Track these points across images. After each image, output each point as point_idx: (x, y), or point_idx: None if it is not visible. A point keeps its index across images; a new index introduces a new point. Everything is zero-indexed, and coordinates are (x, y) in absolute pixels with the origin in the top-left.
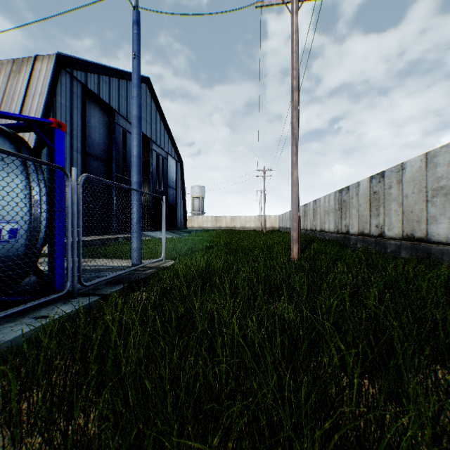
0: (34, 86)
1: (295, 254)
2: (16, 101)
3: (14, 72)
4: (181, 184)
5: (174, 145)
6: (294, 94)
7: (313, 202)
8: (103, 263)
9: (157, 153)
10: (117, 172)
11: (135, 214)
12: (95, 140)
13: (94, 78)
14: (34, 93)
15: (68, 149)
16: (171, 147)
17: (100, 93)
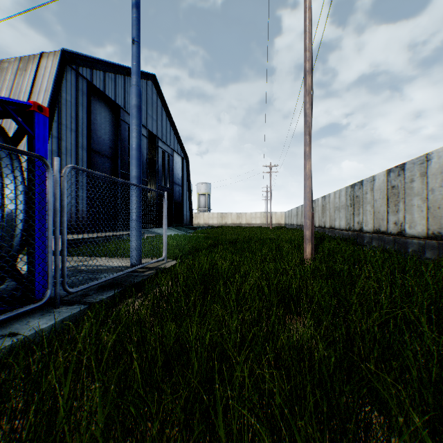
0: (40, 82)
1: (308, 254)
2: (22, 98)
3: (20, 69)
4: (186, 181)
5: (180, 142)
6: (307, 78)
7: (321, 198)
8: (101, 262)
9: (162, 150)
10: (123, 169)
11: (134, 211)
12: (100, 137)
13: (100, 75)
14: (40, 89)
15: (73, 146)
16: (177, 144)
17: (106, 90)
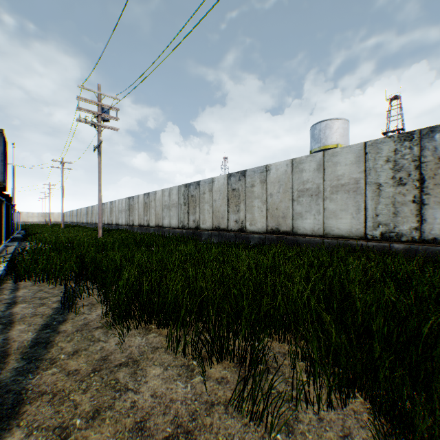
0: None
1: (63, 226)
2: None
3: None
4: None
5: None
6: (63, 190)
7: (80, 209)
8: None
9: None
10: None
11: None
12: None
13: None
14: None
15: None
16: None
17: None
